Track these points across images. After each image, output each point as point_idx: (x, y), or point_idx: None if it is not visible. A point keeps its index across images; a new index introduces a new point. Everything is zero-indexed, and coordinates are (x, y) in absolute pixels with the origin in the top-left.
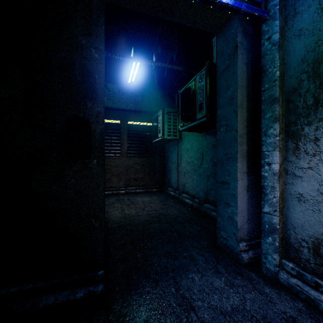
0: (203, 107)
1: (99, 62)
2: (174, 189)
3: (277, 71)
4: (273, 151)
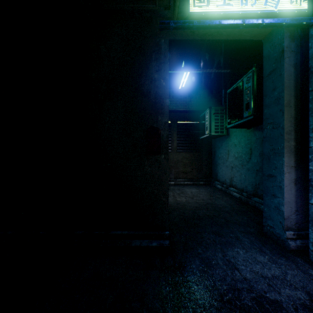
0: (250, 106)
1: (166, 88)
2: (221, 182)
3: None
4: None
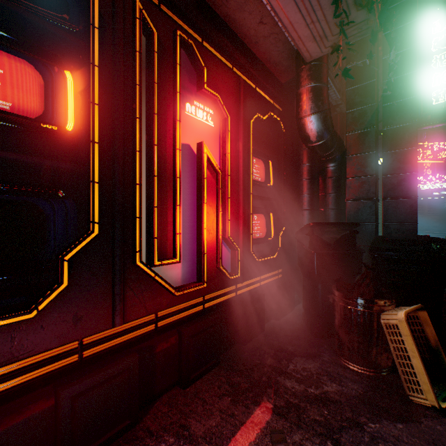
0: None
1: None
2: None
3: None
4: None
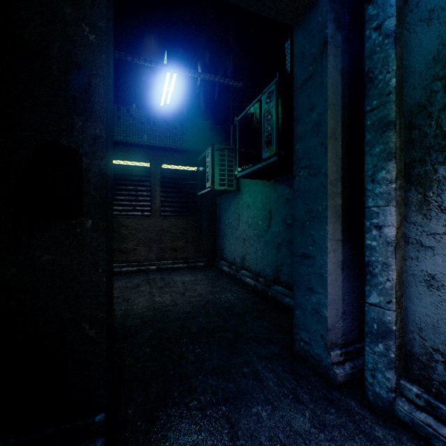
0: (273, 141)
1: (97, 50)
2: (230, 262)
3: (393, 78)
4: (386, 207)
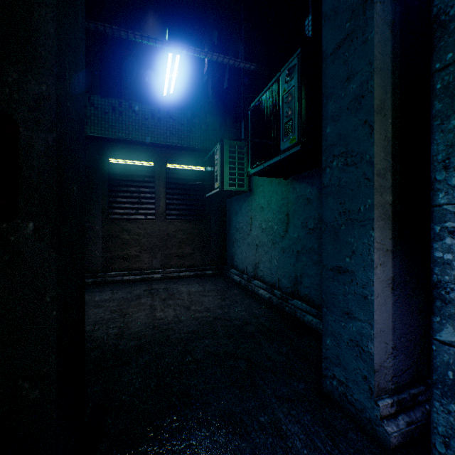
0: (294, 127)
1: None
2: (241, 271)
3: None
4: None
